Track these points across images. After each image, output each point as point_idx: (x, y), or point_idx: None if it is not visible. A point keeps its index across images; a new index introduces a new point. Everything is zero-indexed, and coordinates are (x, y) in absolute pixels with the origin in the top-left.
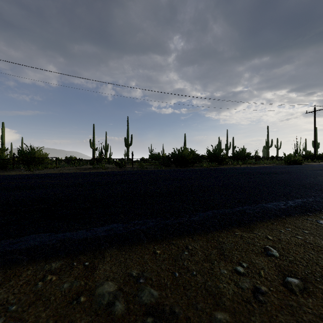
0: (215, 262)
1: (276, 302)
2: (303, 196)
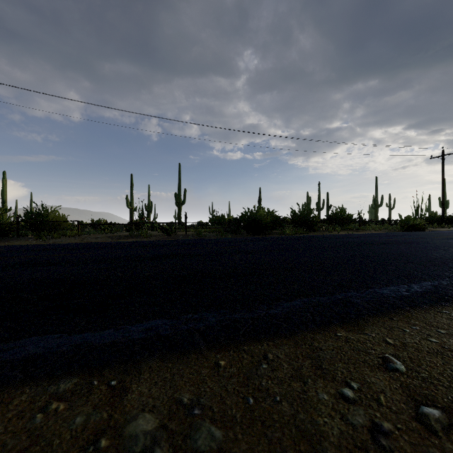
0: (309, 380)
1: (409, 448)
2: (433, 276)
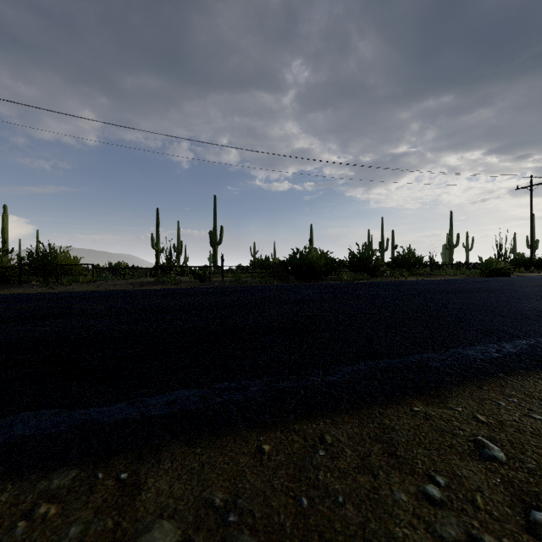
0: (381, 472)
1: None
2: (527, 333)
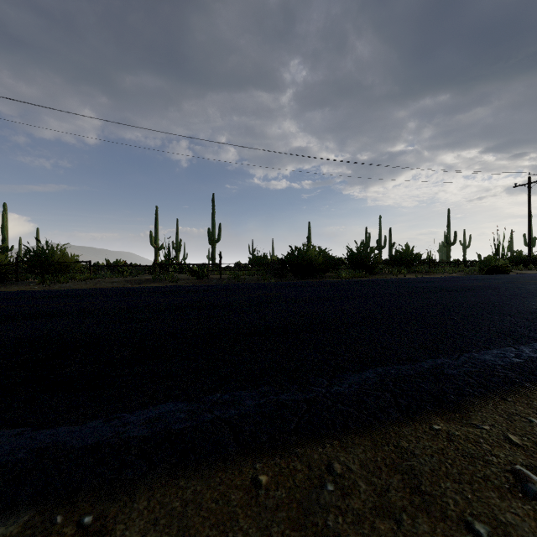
0: (404, 516)
1: None
2: None
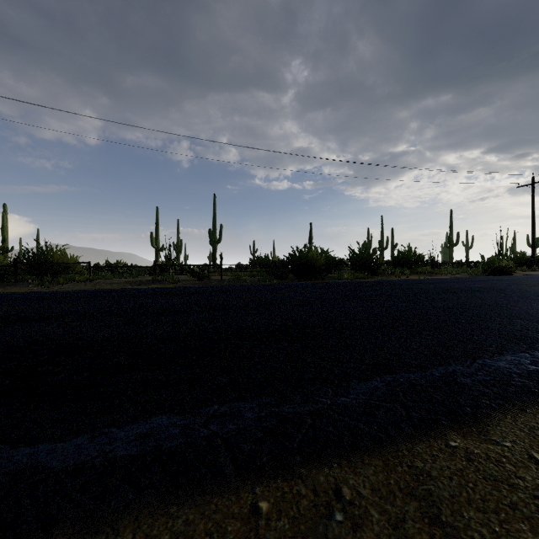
0: None
1: None
2: None
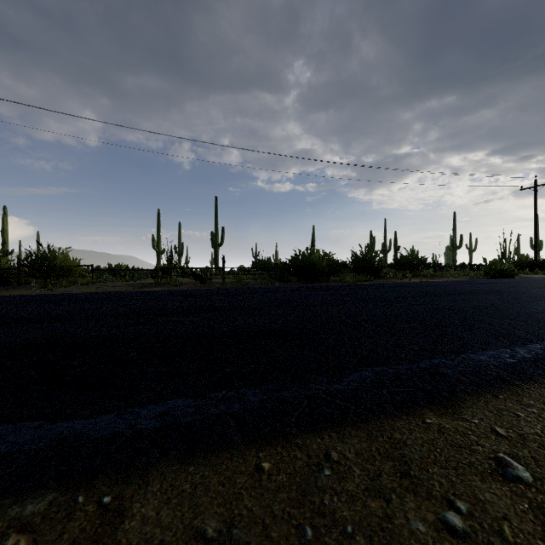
0: (393, 496)
1: None
2: (540, 337)
